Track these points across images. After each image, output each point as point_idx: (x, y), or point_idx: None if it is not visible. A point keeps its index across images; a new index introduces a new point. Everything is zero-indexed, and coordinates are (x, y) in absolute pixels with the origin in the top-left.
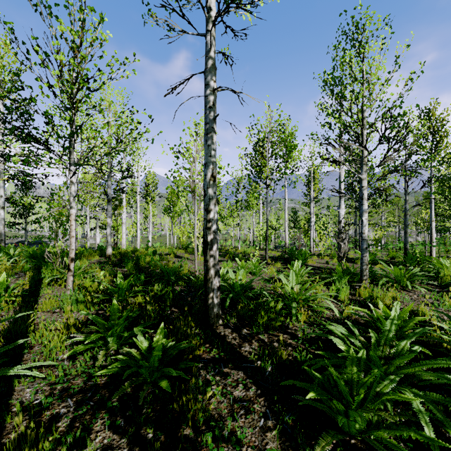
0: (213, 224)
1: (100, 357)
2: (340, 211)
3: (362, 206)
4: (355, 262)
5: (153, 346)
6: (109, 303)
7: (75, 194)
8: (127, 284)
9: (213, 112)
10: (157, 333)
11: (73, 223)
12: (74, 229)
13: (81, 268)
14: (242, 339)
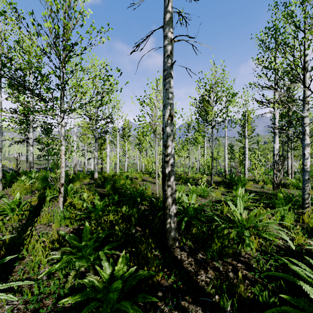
0: (170, 158)
1: (70, 278)
2: (274, 145)
3: (304, 140)
4: (287, 187)
5: (114, 274)
6: (89, 219)
7: (64, 135)
8: (102, 205)
9: (170, 60)
10: (118, 261)
11: (63, 157)
12: (63, 161)
13: (73, 189)
14: (198, 265)
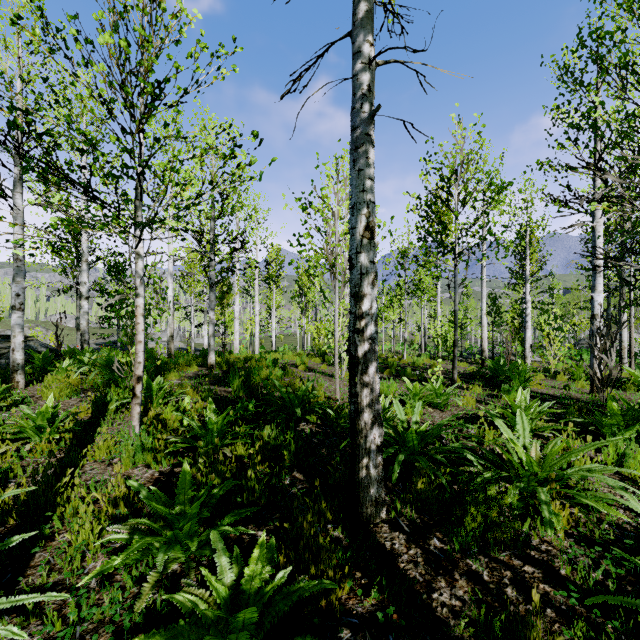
0: (368, 323)
1: (145, 589)
2: (594, 295)
3: None
4: (622, 388)
5: (242, 587)
6: (194, 452)
7: (143, 274)
8: (221, 422)
9: (368, 105)
10: (252, 557)
11: (140, 321)
12: (141, 330)
13: (163, 388)
14: (431, 565)
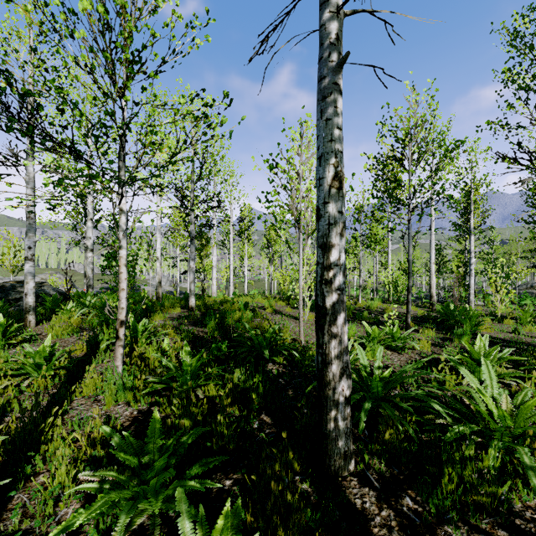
0: (336, 274)
1: None
2: None
3: None
4: None
5: None
6: (170, 391)
7: (125, 228)
8: (195, 364)
9: (336, 54)
10: (215, 529)
11: (123, 270)
12: (124, 278)
13: (147, 329)
14: (407, 532)
